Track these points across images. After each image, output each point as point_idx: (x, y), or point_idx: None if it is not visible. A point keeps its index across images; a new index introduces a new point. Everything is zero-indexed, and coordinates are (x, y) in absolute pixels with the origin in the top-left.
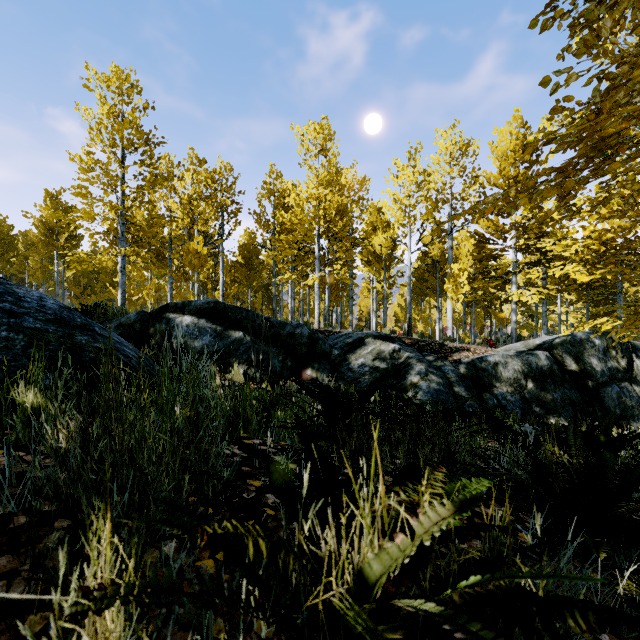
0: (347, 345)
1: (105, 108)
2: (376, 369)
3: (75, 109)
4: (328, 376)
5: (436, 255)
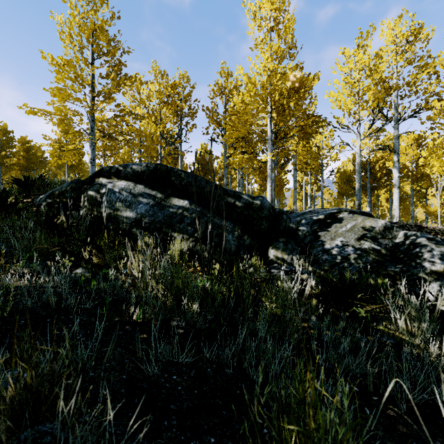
0: (316, 222)
1: (77, 18)
2: (365, 251)
3: (50, 17)
4: (297, 259)
5: (390, 138)
